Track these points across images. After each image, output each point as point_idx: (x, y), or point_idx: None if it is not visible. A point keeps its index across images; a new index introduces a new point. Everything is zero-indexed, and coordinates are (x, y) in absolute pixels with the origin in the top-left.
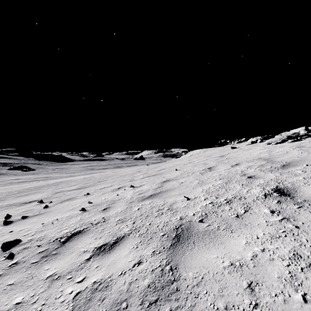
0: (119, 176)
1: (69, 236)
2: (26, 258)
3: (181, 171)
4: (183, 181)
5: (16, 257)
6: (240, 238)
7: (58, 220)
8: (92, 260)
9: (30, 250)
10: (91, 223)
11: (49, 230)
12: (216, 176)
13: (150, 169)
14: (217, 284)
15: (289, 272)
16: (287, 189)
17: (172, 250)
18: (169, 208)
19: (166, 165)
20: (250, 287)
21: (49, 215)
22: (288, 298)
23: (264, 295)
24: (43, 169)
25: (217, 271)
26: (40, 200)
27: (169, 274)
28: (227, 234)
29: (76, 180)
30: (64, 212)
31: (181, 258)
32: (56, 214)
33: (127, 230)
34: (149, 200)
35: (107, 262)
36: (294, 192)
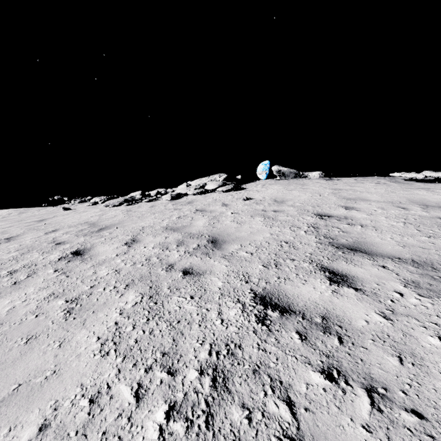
0: None
1: None
2: None
3: None
4: None
5: None
6: (5, 300)
7: None
8: None
9: None
10: None
11: None
12: (14, 247)
13: None
14: None
15: (38, 306)
16: (85, 249)
17: None
18: None
19: None
20: None
21: None
22: (24, 321)
23: (4, 328)
24: None
25: None
26: None
27: None
28: None
29: None
30: None
31: None
32: None
33: None
34: None
35: None
36: (88, 251)
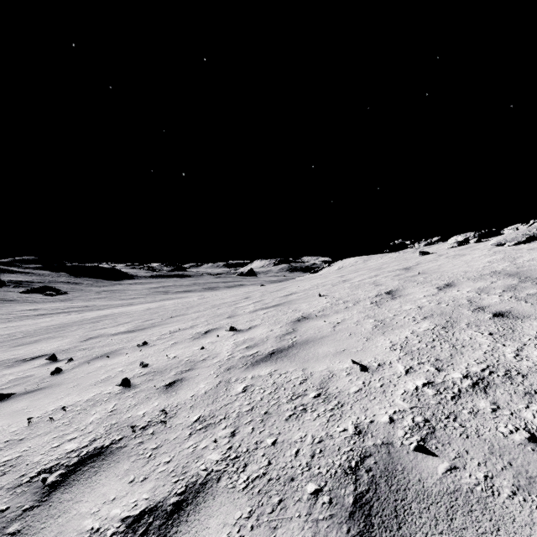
0: (210, 307)
1: (70, 467)
2: None
3: (329, 299)
4: (339, 319)
5: None
6: None
7: (66, 409)
8: None
9: None
10: (132, 427)
11: (36, 438)
12: (412, 310)
13: (268, 293)
14: None
15: None
16: None
17: None
18: (320, 392)
19: (297, 286)
20: None
21: (55, 393)
22: None
23: None
24: (81, 292)
25: None
26: (51, 356)
27: None
28: (536, 520)
29: (132, 312)
30: (86, 386)
31: None
32: (68, 392)
33: (214, 457)
34: (270, 365)
35: None
36: None
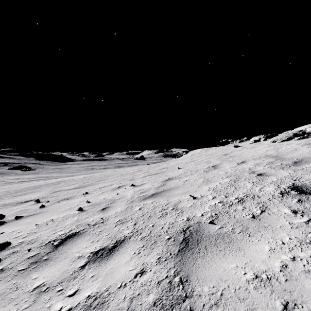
0: (120, 175)
1: (63, 239)
2: (14, 264)
3: (183, 170)
4: (187, 179)
5: (2, 263)
6: (262, 244)
7: (53, 220)
8: (87, 267)
9: (19, 254)
10: (88, 224)
11: (42, 231)
12: (222, 174)
13: (151, 168)
14: (242, 304)
15: None
16: (306, 186)
17: (180, 257)
18: (174, 207)
19: (167, 164)
20: (287, 309)
21: (45, 215)
22: None
23: None
24: (43, 169)
25: (240, 285)
26: (37, 200)
27: (179, 288)
28: (244, 238)
29: (75, 179)
30: (60, 212)
31: (192, 267)
32: (52, 214)
33: (127, 232)
34: (152, 199)
35: (104, 271)
36: None
